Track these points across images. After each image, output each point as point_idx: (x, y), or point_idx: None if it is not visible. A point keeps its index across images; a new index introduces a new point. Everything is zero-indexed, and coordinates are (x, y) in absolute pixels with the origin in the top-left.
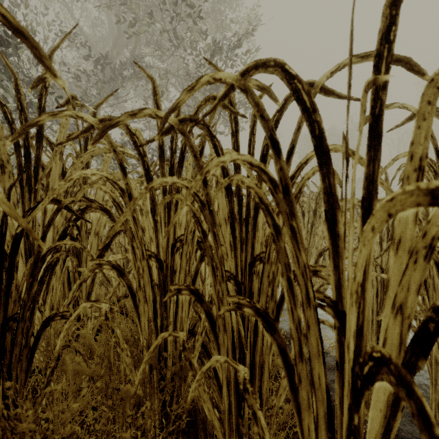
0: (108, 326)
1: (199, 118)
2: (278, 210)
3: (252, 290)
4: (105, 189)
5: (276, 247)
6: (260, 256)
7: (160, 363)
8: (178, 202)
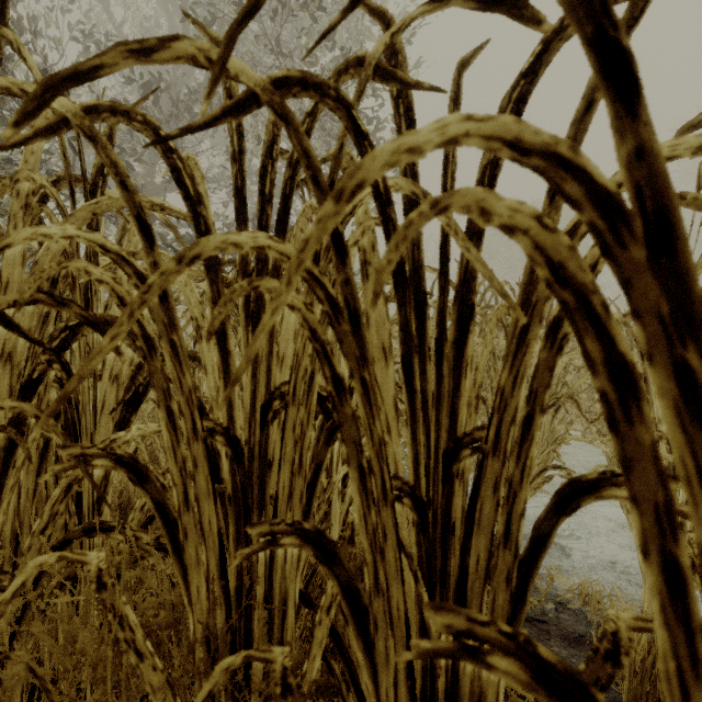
0: (106, 605)
1: (325, 81)
2: (630, 306)
3: (452, 517)
4: (100, 275)
5: (619, 446)
6: (474, 438)
7: (235, 677)
8: None
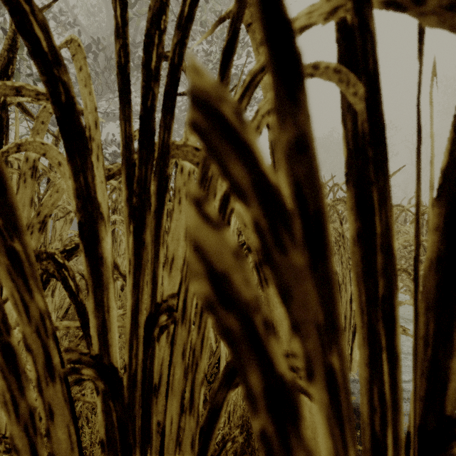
0: None
1: None
2: None
3: None
4: None
5: None
6: None
7: None
8: (163, 204)
